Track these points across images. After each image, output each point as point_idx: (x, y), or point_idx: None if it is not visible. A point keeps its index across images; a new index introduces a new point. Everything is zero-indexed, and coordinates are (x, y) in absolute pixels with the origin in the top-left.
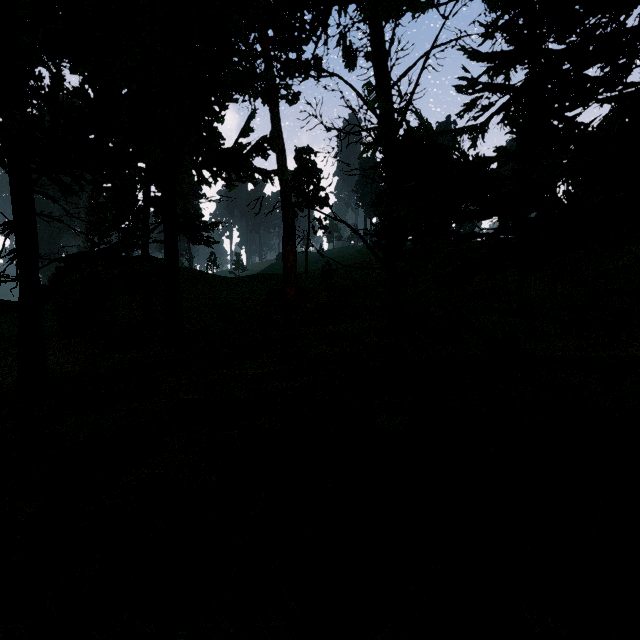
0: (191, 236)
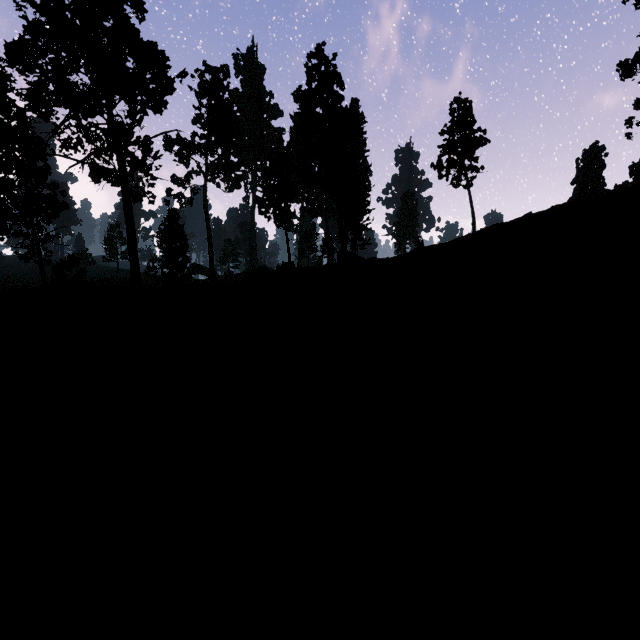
0: None
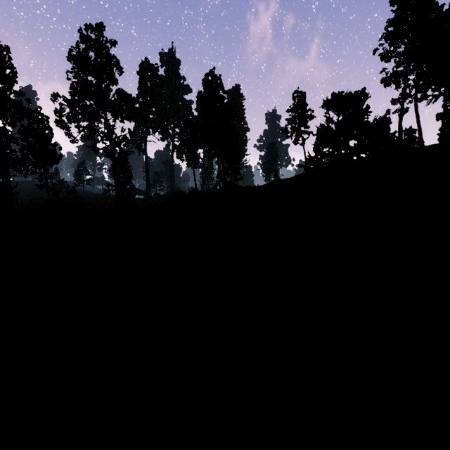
0: None
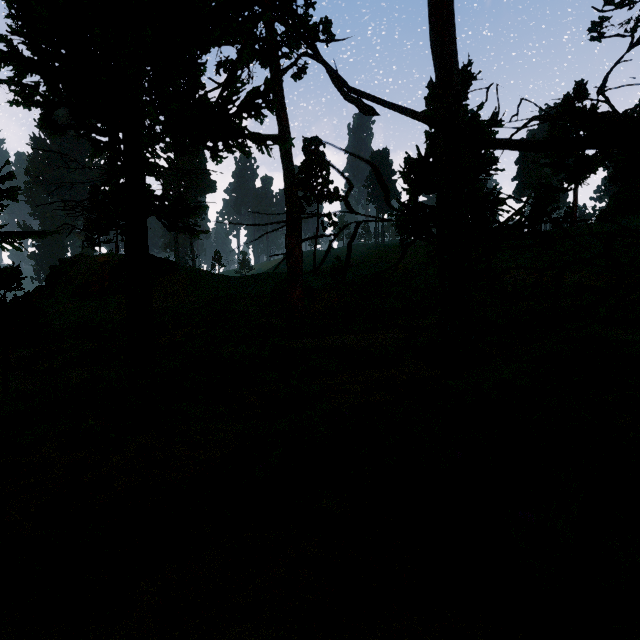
0: (167, 221)
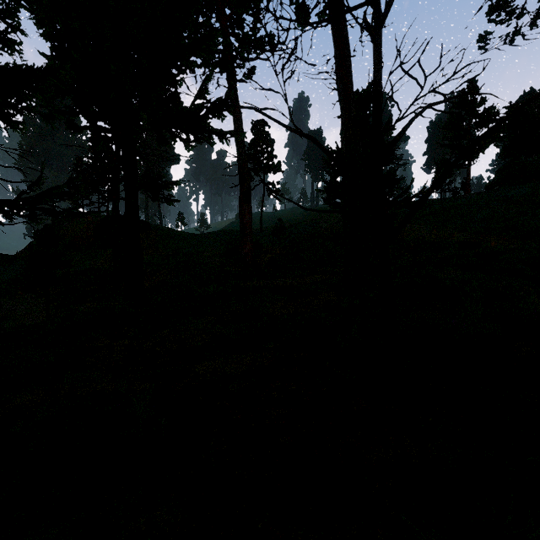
0: (151, 194)
